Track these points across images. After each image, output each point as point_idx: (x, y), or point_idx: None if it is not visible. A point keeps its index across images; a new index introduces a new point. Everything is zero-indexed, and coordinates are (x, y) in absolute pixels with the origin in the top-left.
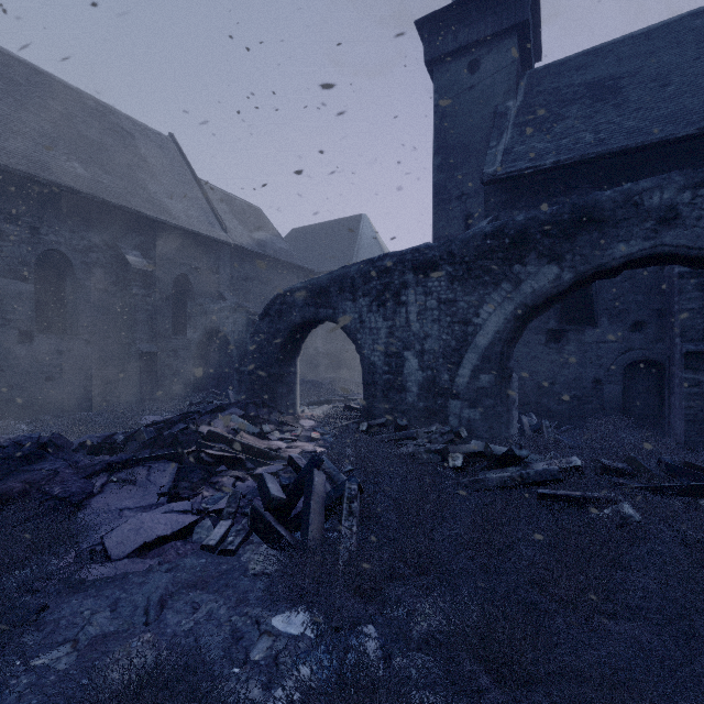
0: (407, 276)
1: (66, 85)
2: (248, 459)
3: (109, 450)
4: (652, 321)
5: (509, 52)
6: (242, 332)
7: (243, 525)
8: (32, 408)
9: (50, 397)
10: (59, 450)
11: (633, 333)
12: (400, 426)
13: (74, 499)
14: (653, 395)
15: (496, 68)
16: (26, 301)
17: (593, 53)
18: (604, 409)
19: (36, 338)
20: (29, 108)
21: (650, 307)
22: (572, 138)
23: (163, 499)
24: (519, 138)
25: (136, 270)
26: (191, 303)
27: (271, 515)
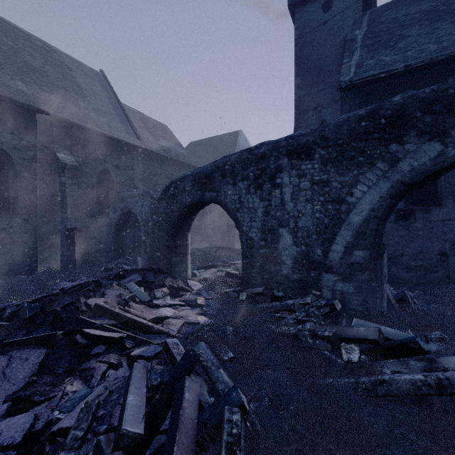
0: (282, 161)
1: (19, 29)
2: (128, 336)
3: None
4: None
5: None
6: (147, 213)
7: None
8: None
9: None
10: None
11: None
12: (277, 296)
13: None
14: None
15: (345, 6)
16: None
17: None
18: (449, 278)
19: None
20: None
21: None
22: (416, 49)
23: (3, 410)
24: (368, 55)
25: (64, 164)
26: (112, 191)
27: (122, 454)
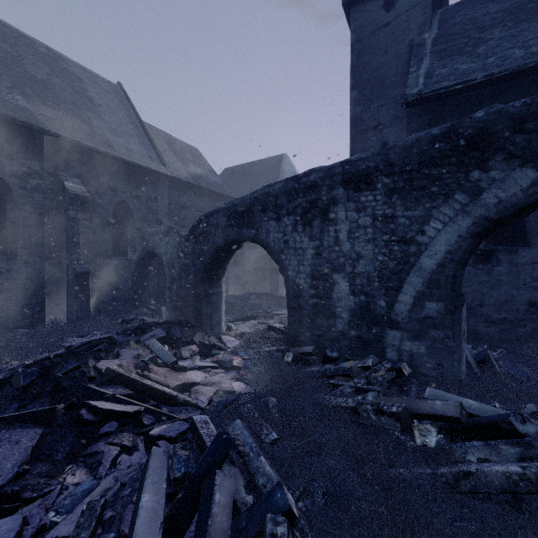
0: (336, 191)
1: (20, 33)
2: (146, 410)
3: None
4: None
5: None
6: (173, 253)
7: None
8: None
9: None
10: None
11: None
12: (330, 358)
13: None
14: None
15: (411, 4)
16: None
17: None
18: None
19: None
20: None
21: None
22: (499, 55)
23: None
24: (439, 62)
25: (73, 195)
26: (131, 227)
27: None
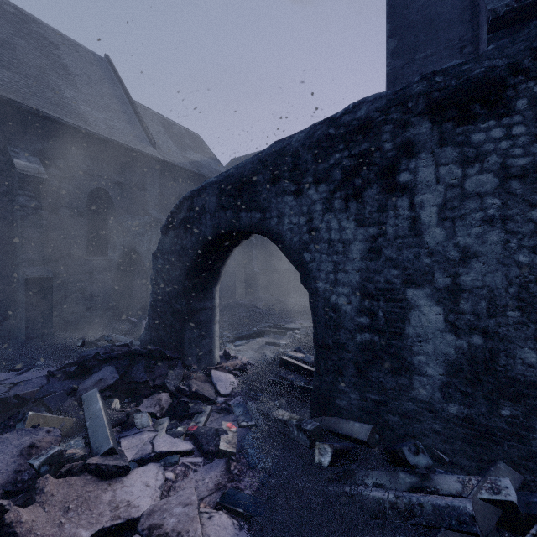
0: (415, 129)
1: None
2: None
3: None
4: None
5: None
6: None
7: None
8: None
9: None
10: None
11: None
12: (413, 467)
13: None
14: None
15: None
16: None
17: None
18: None
19: None
20: None
21: None
22: None
23: None
24: None
25: (24, 175)
26: (112, 220)
27: None
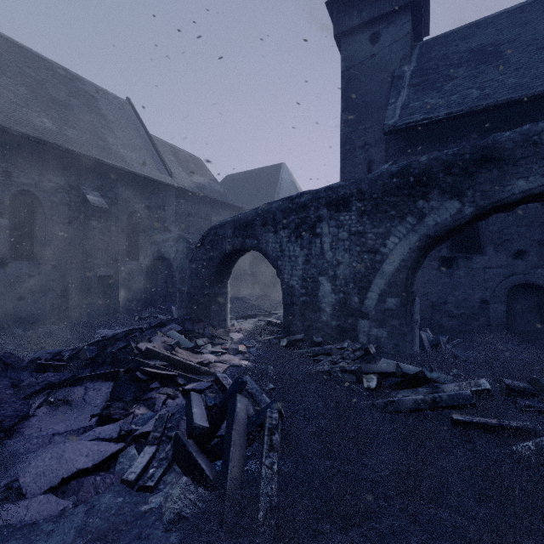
0: (321, 211)
1: (40, 56)
2: (179, 375)
3: (54, 368)
4: (533, 250)
5: (405, 25)
6: (183, 259)
7: (166, 452)
8: (6, 323)
9: (21, 313)
10: (9, 368)
11: (515, 260)
12: (316, 342)
13: (5, 424)
14: (534, 314)
15: (393, 39)
16: (1, 233)
17: (475, 25)
18: (490, 325)
19: (10, 264)
20: (7, 73)
21: (531, 238)
22: (461, 94)
23: (93, 422)
24: (414, 95)
25: (95, 207)
26: (143, 234)
27: (193, 442)
